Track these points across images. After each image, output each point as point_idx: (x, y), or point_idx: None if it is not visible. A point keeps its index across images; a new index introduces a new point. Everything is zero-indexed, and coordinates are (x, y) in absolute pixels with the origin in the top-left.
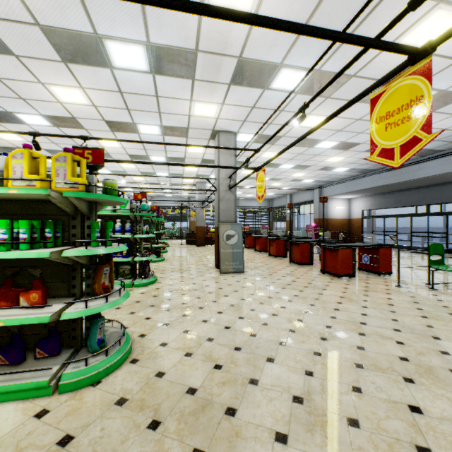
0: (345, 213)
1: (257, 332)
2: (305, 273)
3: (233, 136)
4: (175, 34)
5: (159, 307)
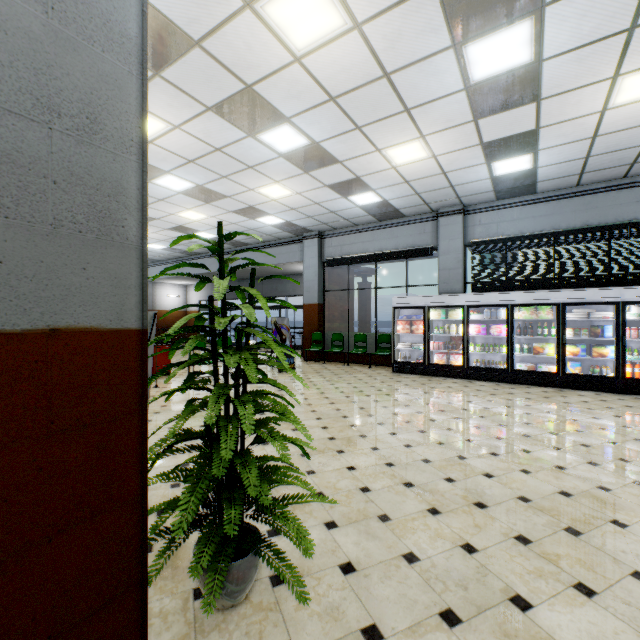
0: (181, 304)
1: None
2: None
3: None
4: None
5: None
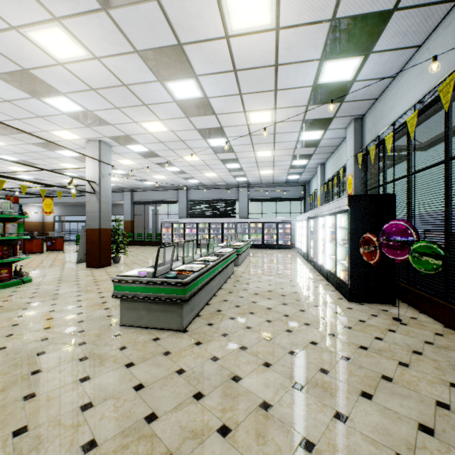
0: (40, 217)
1: None
2: None
3: None
4: None
5: None
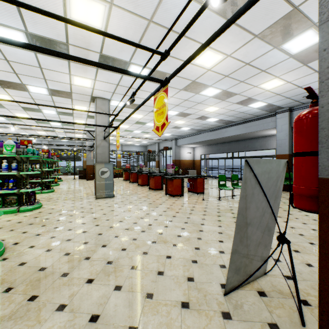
0: (191, 156)
1: (104, 232)
2: (155, 195)
3: (107, 102)
4: (48, 30)
5: (37, 224)
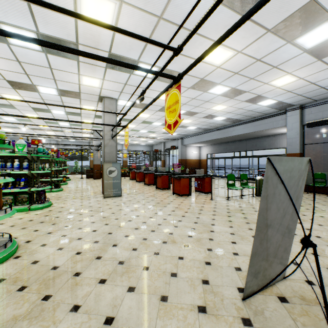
0: (197, 156)
1: (113, 231)
2: (162, 195)
3: (115, 101)
4: (59, 30)
5: (47, 223)
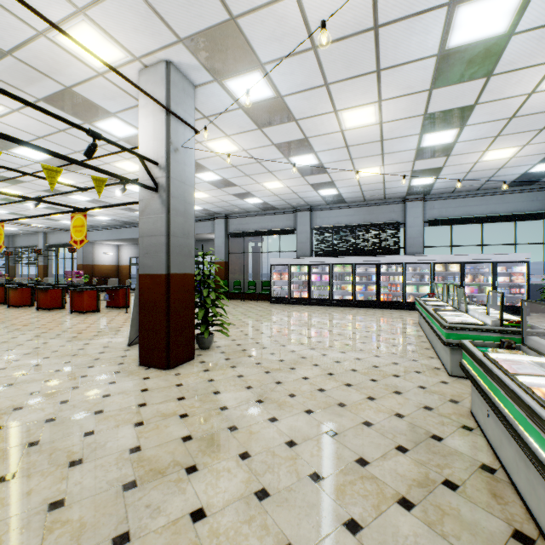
0: (115, 259)
1: None
2: (53, 315)
3: None
4: None
5: None
